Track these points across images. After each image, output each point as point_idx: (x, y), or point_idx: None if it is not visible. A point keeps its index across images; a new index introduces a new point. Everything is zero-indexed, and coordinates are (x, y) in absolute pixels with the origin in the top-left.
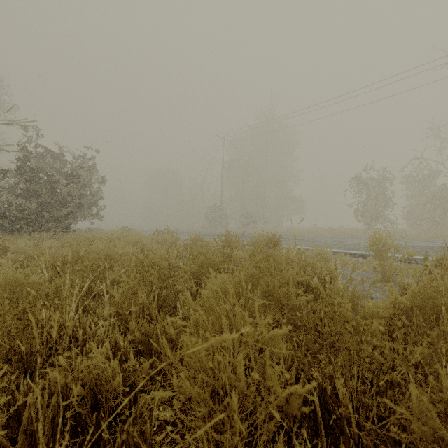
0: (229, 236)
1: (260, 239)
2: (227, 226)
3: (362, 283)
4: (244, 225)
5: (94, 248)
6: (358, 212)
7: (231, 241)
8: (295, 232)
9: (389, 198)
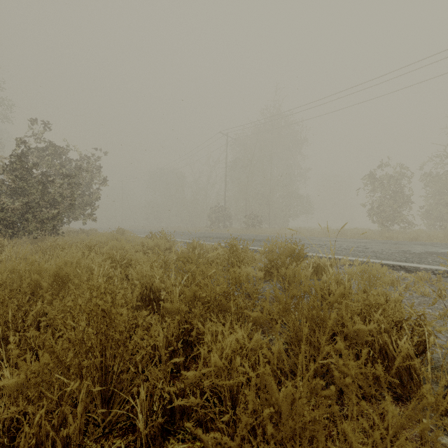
0: (234, 244)
1: (276, 247)
2: (231, 227)
3: (444, 324)
4: (249, 225)
5: (42, 264)
6: (373, 212)
7: (237, 252)
8: (304, 234)
9: (407, 197)
